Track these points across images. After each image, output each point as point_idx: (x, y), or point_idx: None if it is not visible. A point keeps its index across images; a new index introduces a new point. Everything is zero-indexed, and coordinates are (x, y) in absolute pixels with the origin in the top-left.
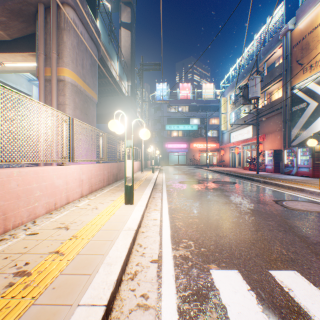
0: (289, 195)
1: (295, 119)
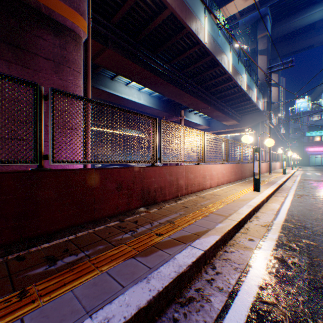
0: None
1: None
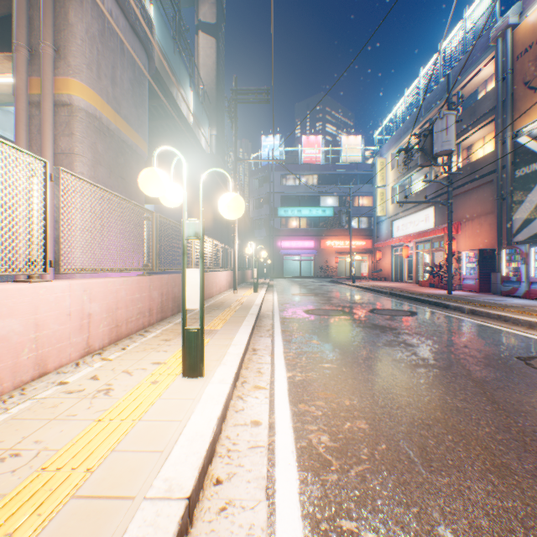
0: None
1: (521, 192)
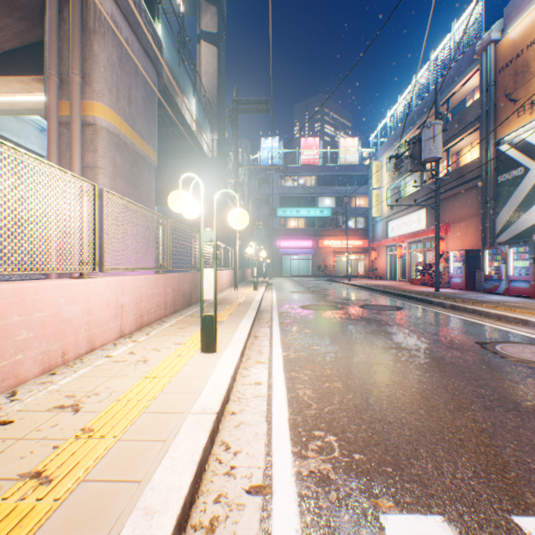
0: (503, 331)
1: (503, 197)
